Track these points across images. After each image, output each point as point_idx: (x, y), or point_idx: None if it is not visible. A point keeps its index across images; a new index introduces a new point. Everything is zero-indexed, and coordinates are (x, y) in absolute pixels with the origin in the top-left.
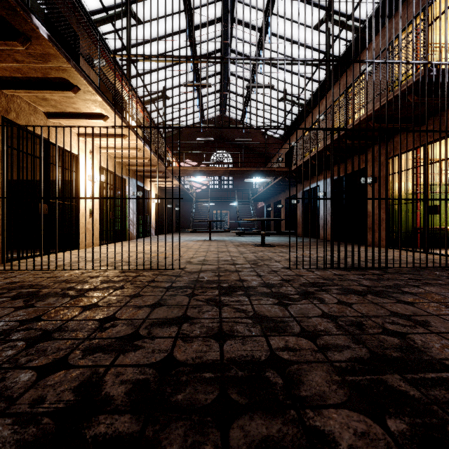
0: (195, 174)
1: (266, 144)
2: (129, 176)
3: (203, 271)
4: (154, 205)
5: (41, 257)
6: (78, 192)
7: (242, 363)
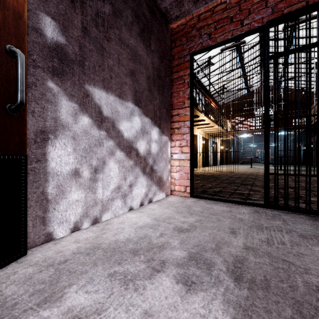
0: (242, 133)
1: (302, 99)
2: (222, 146)
3: (245, 173)
4: (219, 149)
5: (199, 167)
6: (208, 151)
7: (250, 177)
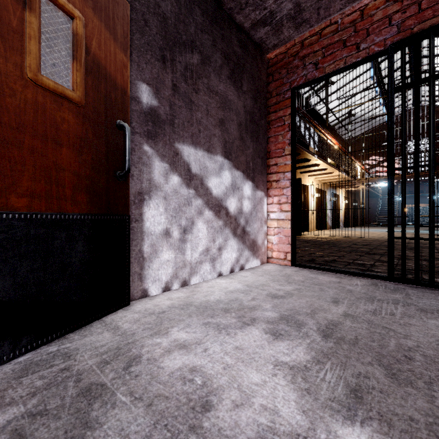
0: (379, 180)
1: None
2: (345, 200)
3: (380, 239)
4: (343, 205)
5: (311, 230)
6: (324, 207)
7: (384, 245)
